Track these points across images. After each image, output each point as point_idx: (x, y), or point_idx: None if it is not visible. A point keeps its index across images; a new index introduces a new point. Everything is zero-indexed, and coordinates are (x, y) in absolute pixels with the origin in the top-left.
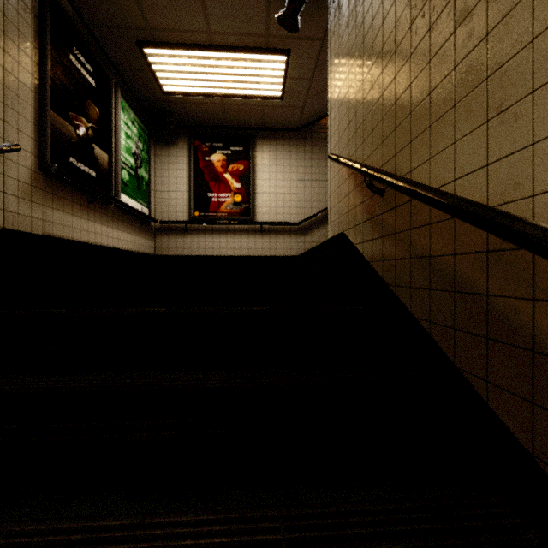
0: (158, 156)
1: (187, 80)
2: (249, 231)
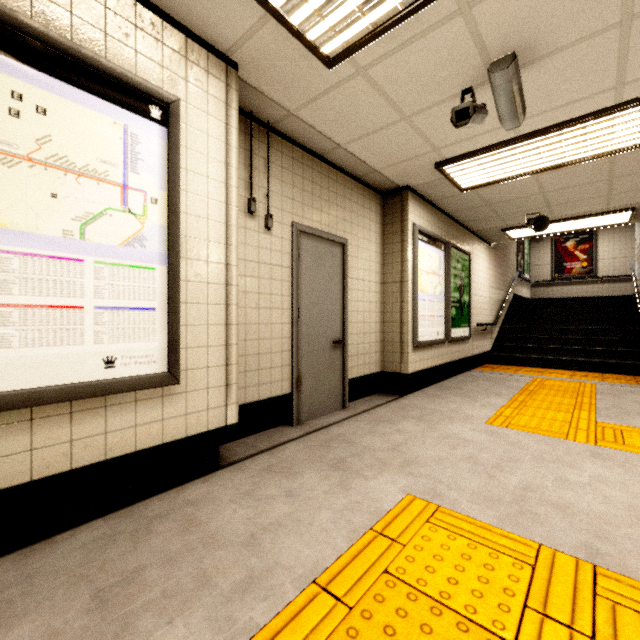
0: (532, 248)
1: None
2: (592, 282)
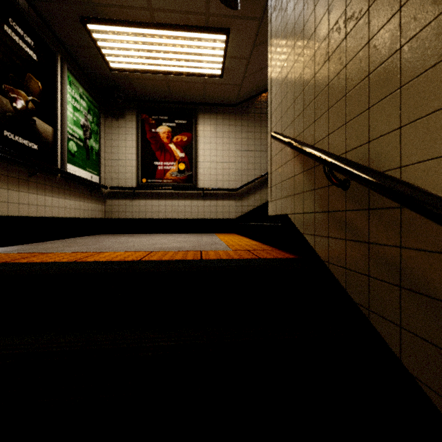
0: (109, 127)
1: (133, 57)
2: (192, 196)
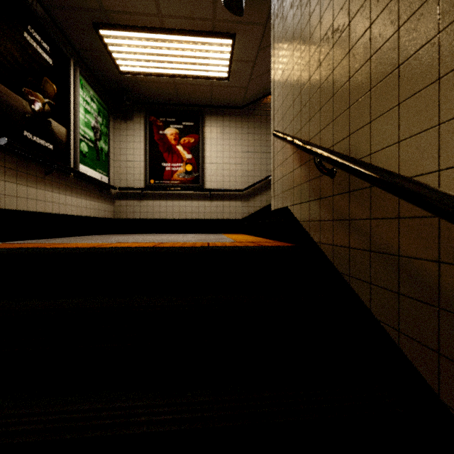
0: (117, 129)
1: (142, 61)
2: (199, 197)
